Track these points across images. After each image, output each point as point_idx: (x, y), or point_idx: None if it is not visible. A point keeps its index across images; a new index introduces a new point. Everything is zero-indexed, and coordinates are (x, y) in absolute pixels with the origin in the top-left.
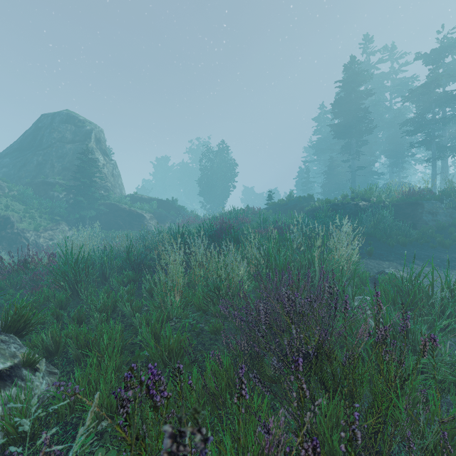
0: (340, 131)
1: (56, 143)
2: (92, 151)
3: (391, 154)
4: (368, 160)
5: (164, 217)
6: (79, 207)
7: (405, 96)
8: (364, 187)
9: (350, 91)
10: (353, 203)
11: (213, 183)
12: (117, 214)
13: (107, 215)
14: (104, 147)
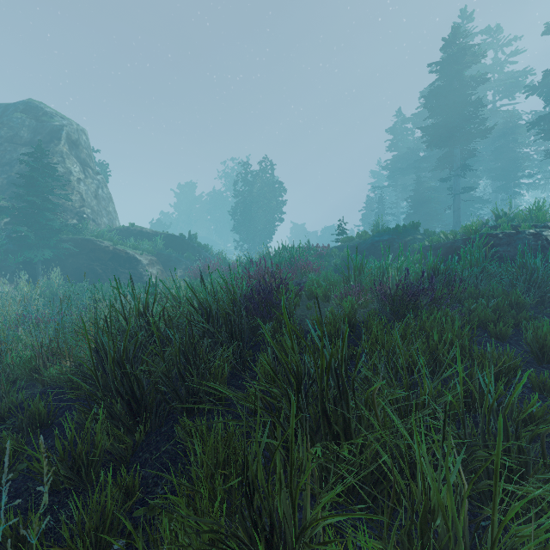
0: (438, 134)
1: (3, 145)
2: (60, 158)
3: (500, 174)
4: (467, 183)
5: (174, 261)
6: (25, 245)
7: (529, 86)
8: (462, 220)
9: (454, 76)
10: (528, 232)
11: (252, 215)
12: (93, 256)
13: (77, 258)
14: (85, 155)
